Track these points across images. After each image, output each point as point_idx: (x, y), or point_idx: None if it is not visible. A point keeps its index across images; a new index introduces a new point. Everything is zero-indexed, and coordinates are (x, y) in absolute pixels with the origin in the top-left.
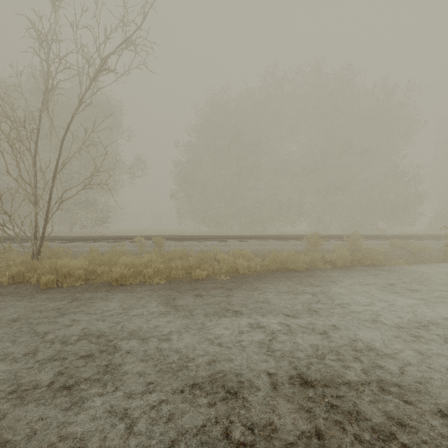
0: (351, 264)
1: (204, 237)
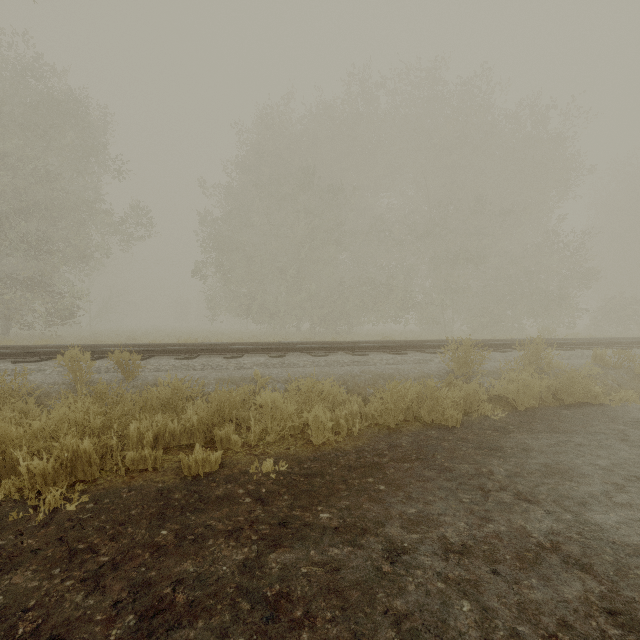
0: (541, 404)
1: (240, 348)
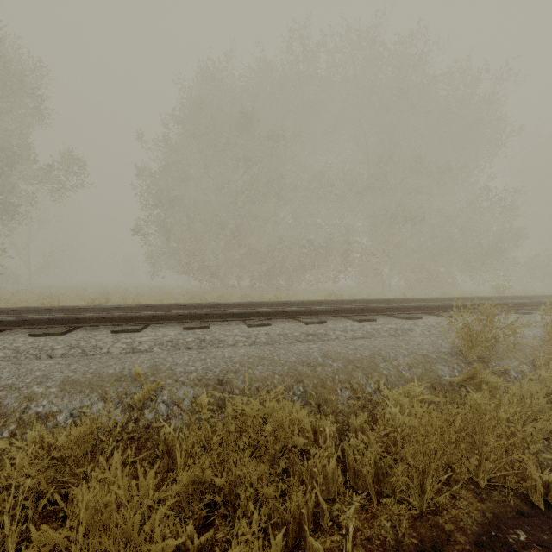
0: None
1: (143, 315)
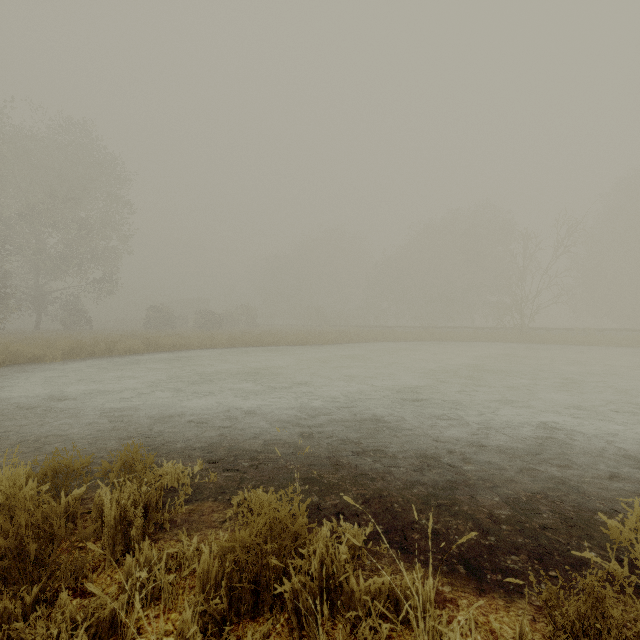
0: None
1: (622, 329)
